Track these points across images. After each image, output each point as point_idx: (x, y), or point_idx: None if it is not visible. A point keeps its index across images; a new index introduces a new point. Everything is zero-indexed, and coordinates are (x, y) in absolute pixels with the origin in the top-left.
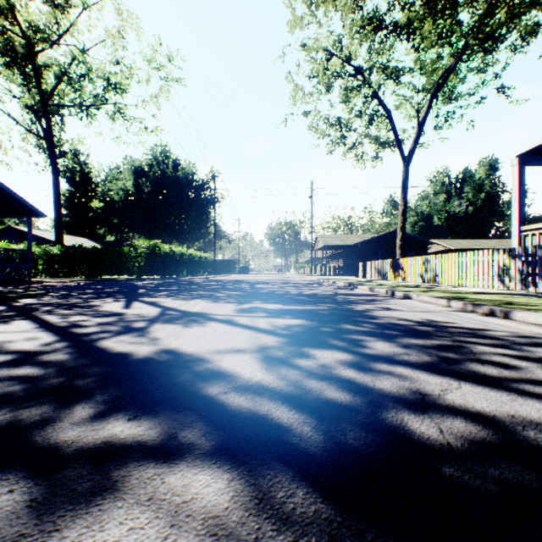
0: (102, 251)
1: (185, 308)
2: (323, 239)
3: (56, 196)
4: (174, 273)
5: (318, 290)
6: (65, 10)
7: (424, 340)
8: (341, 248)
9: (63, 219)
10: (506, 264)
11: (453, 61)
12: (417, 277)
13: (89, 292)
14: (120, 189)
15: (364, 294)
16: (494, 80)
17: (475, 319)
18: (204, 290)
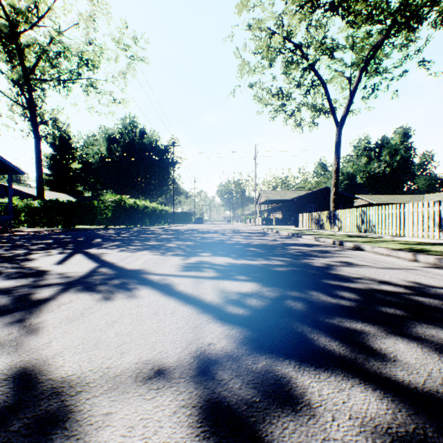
0: (76, 205)
1: (124, 263)
2: (265, 194)
3: (37, 158)
4: (138, 224)
5: (266, 239)
6: None
7: None
8: (280, 202)
9: (48, 178)
10: None
11: (380, 38)
12: (353, 227)
13: (44, 242)
14: (95, 153)
15: (312, 244)
16: (416, 54)
17: None
18: (157, 240)
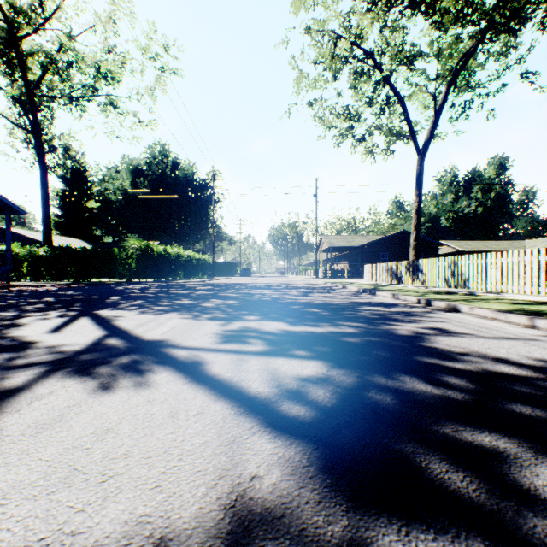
0: (91, 253)
1: (141, 331)
2: (327, 240)
3: (44, 194)
4: (169, 276)
5: (330, 297)
6: None
7: None
8: (347, 250)
9: (58, 220)
10: None
11: (472, 44)
12: (440, 281)
13: (44, 301)
14: (117, 188)
15: (390, 303)
16: (518, 63)
17: None
18: (190, 298)
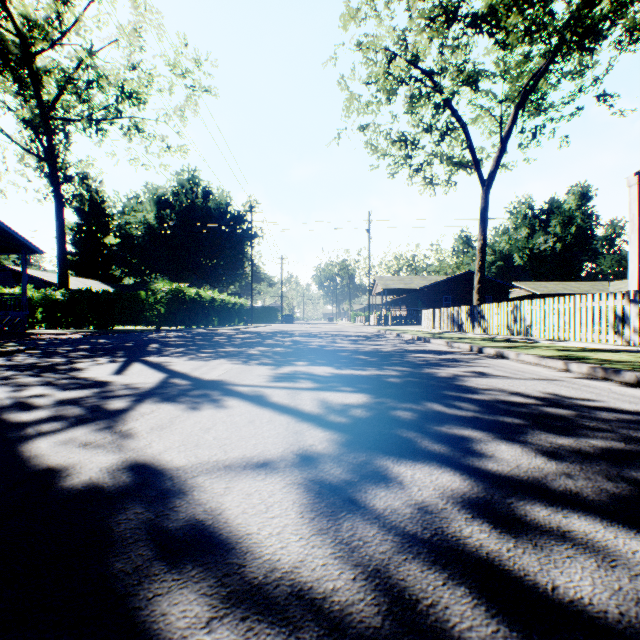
0: (115, 297)
1: (199, 374)
2: (382, 281)
3: (59, 230)
4: (202, 323)
5: (381, 345)
6: (68, 1)
7: (574, 437)
8: (404, 293)
9: (72, 258)
10: (626, 312)
11: (543, 63)
12: (502, 328)
13: (83, 348)
14: (140, 222)
15: (442, 351)
16: (594, 85)
17: (621, 393)
18: (234, 346)
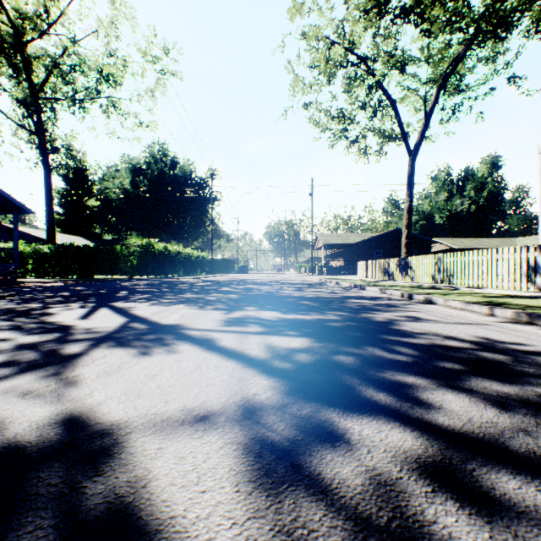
0: (94, 250)
1: (157, 318)
2: (323, 238)
3: (47, 193)
4: (169, 273)
5: (322, 291)
6: None
7: (518, 384)
8: (342, 247)
9: (59, 218)
10: (539, 263)
11: (461, 49)
12: (428, 277)
13: (60, 295)
14: (117, 187)
15: (376, 297)
16: (505, 68)
17: None
18: (193, 293)
